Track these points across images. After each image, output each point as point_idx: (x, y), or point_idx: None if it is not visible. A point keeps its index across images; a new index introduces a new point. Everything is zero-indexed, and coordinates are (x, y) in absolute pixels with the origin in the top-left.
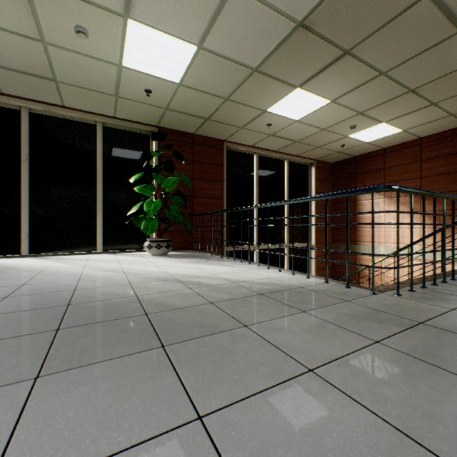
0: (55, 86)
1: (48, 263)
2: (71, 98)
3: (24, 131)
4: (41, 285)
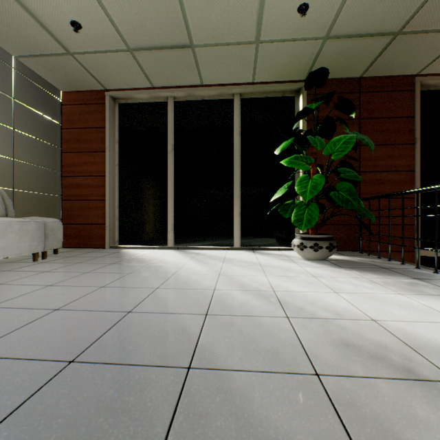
0: (192, 55)
1: (184, 260)
2: (207, 69)
3: (170, 122)
4: (146, 322)
